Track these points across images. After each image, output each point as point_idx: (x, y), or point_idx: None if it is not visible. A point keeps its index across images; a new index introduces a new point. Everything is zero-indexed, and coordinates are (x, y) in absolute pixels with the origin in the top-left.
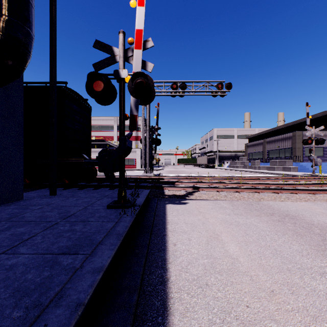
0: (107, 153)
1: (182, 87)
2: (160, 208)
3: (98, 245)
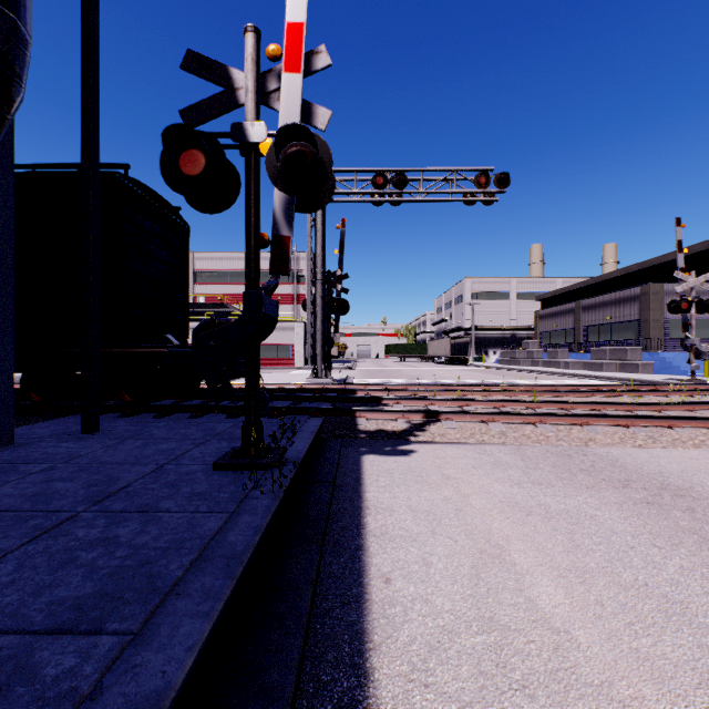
0: (214, 331)
1: (396, 182)
2: (347, 465)
3: (168, 598)
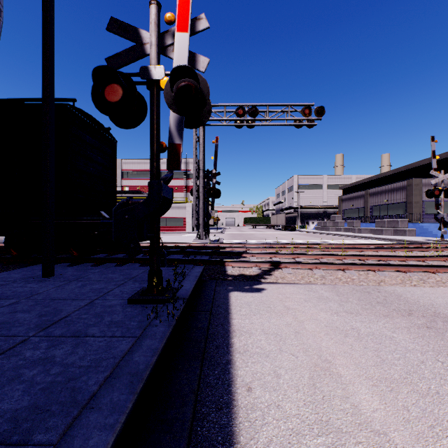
0: (128, 209)
1: (251, 112)
2: (219, 299)
3: (83, 411)
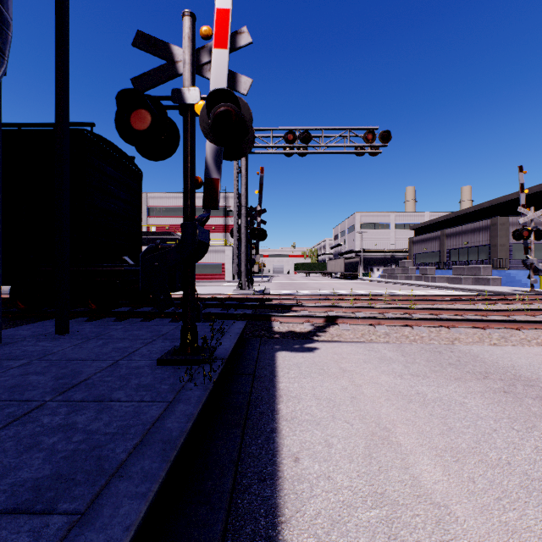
0: (158, 254)
1: (303, 138)
2: (264, 360)
3: (112, 480)
